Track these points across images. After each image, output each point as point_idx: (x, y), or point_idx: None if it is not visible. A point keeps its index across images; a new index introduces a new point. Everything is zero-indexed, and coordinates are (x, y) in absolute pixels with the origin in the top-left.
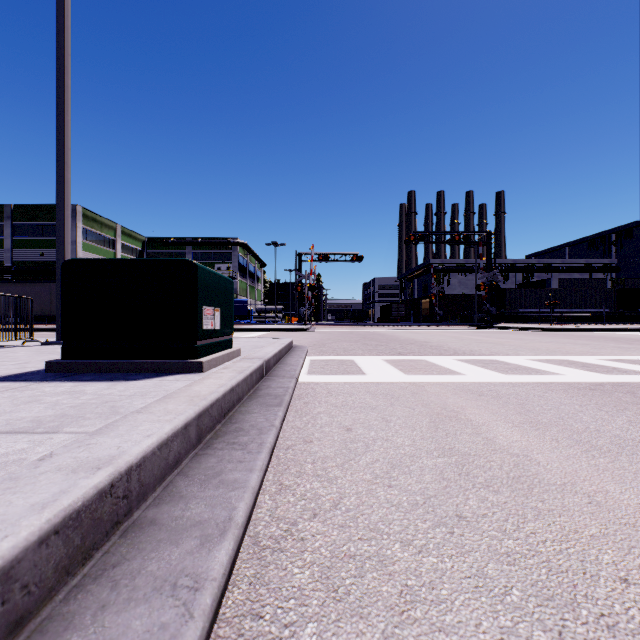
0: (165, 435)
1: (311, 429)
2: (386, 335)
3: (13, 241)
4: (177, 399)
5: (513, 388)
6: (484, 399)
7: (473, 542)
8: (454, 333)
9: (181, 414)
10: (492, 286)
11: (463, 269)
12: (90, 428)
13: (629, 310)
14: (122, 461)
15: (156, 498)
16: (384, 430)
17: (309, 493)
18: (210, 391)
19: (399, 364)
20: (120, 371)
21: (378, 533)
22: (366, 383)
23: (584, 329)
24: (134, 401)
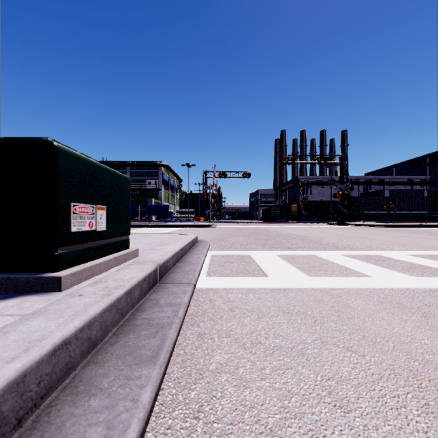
0: None
1: None
2: (270, 230)
3: None
4: None
5: None
6: None
7: None
8: (320, 229)
9: None
10: (345, 194)
11: (321, 183)
12: None
13: None
14: None
15: None
16: None
17: None
18: None
19: (295, 261)
20: None
21: None
22: (272, 290)
23: (416, 226)
24: None
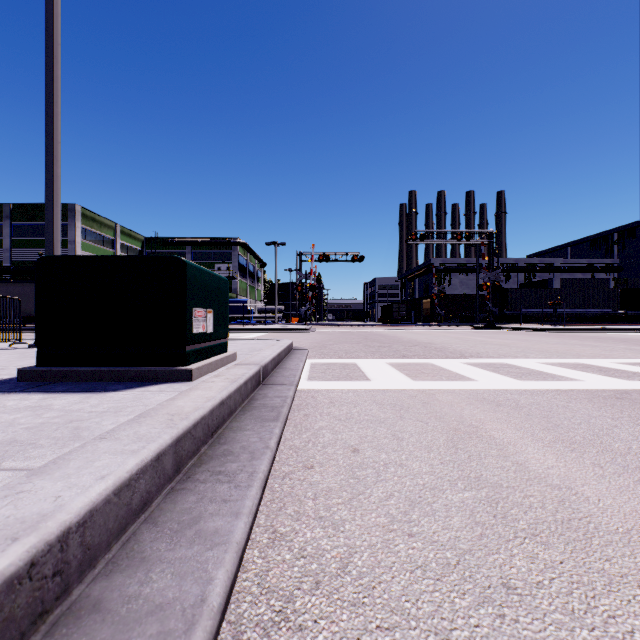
0: (126, 474)
1: (312, 450)
2: (388, 336)
3: (12, 241)
4: (154, 418)
5: (532, 397)
6: (503, 410)
7: (534, 634)
8: (457, 334)
9: (153, 441)
10: (494, 286)
11: (464, 269)
12: (36, 462)
13: (632, 310)
14: (54, 523)
15: (109, 562)
16: (396, 451)
17: (310, 546)
18: (195, 407)
19: (405, 368)
20: (100, 379)
21: (403, 617)
22: (371, 391)
23: (589, 330)
24: (104, 420)
